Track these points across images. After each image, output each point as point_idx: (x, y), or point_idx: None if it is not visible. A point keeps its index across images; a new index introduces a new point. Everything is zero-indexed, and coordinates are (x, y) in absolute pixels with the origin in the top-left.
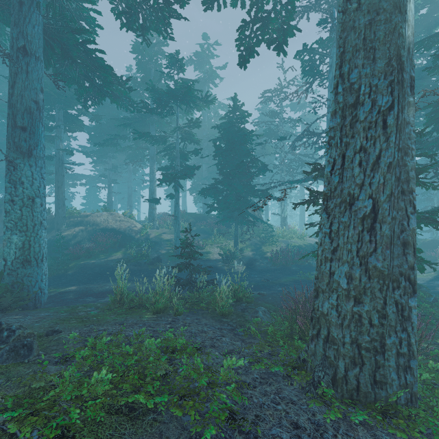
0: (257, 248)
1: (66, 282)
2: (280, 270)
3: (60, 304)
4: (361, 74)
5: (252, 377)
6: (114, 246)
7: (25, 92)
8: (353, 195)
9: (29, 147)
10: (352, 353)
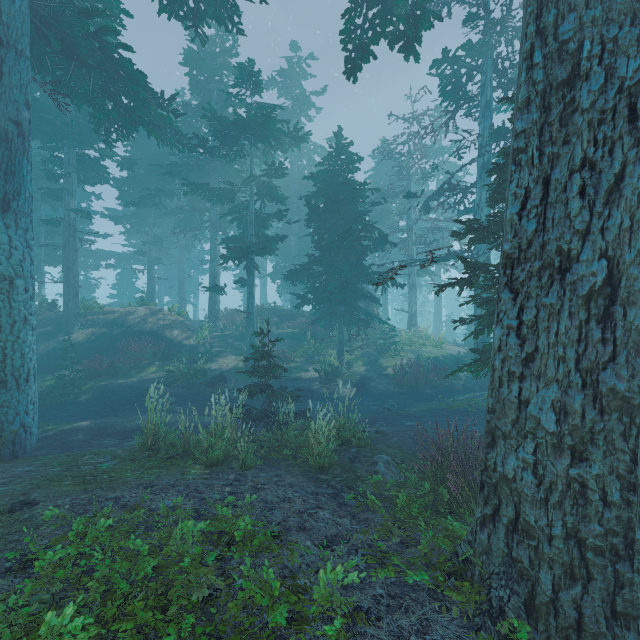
0: (372, 361)
1: (76, 414)
2: (408, 394)
3: (60, 449)
4: (584, 20)
5: (372, 595)
6: (154, 358)
7: None
8: (568, 252)
9: (5, 196)
10: (568, 557)
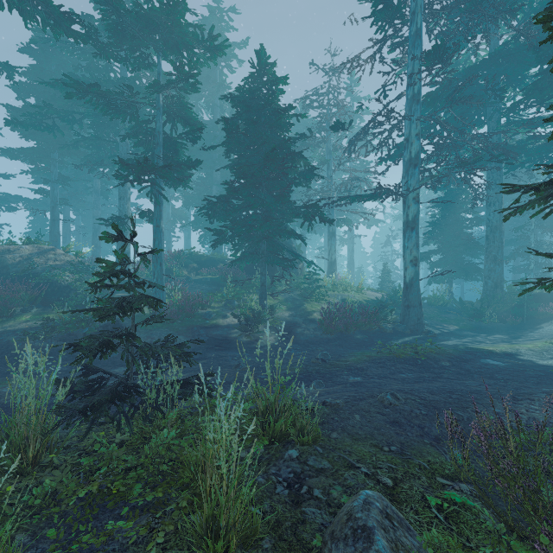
0: (297, 306)
1: None
2: (338, 340)
3: None
4: None
5: None
6: (29, 304)
7: None
8: None
9: None
10: None
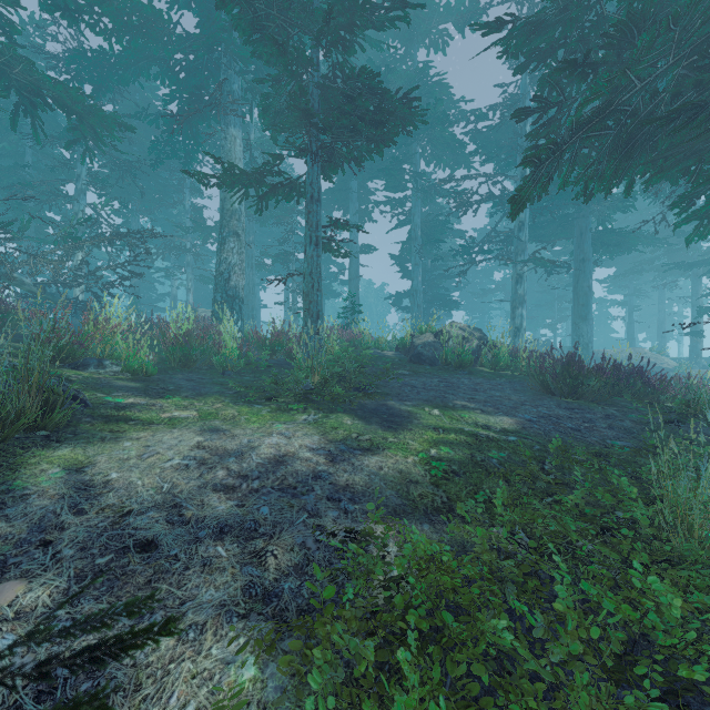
0: None
1: None
2: None
3: None
4: None
5: None
6: None
7: (583, 284)
8: None
9: (585, 315)
10: None
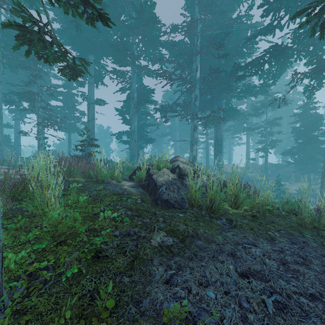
0: None
1: None
2: None
3: None
4: None
5: None
6: None
7: (220, 134)
8: None
9: (221, 150)
10: None
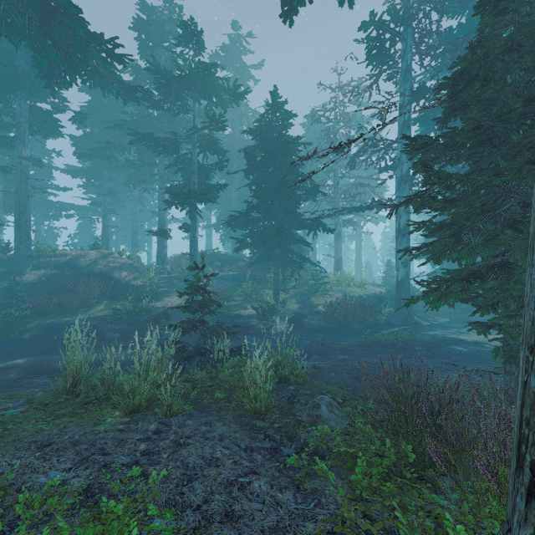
0: (305, 300)
1: (16, 351)
2: (338, 329)
3: None
4: None
5: None
6: (102, 297)
7: None
8: None
9: None
10: None
